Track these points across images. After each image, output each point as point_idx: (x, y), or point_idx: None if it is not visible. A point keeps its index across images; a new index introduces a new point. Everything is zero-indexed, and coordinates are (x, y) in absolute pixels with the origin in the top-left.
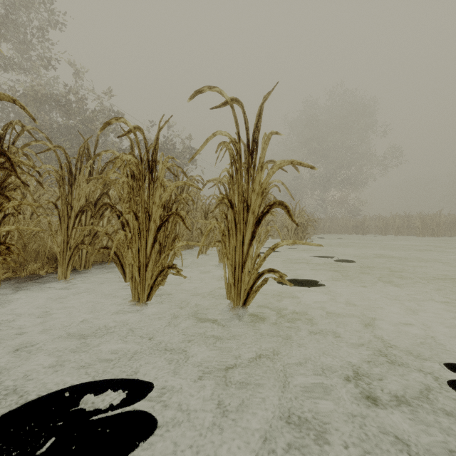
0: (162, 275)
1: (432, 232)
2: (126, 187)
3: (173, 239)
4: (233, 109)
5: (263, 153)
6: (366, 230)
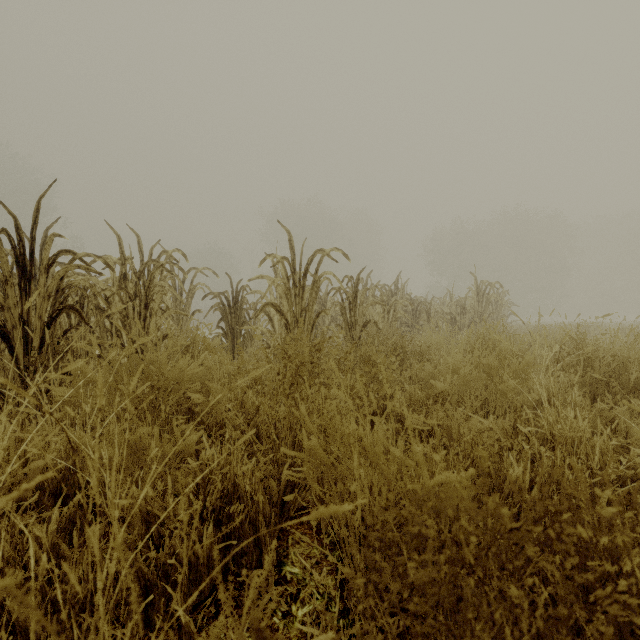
0: None
1: None
2: None
3: None
4: None
5: None
6: None
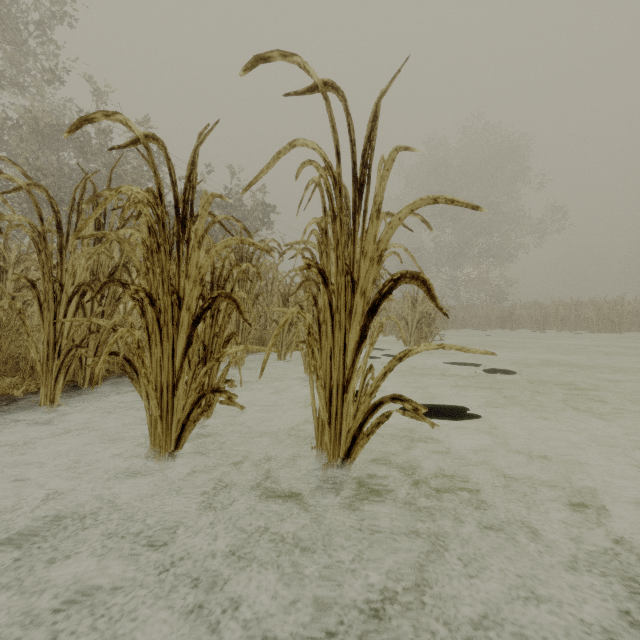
0: (209, 399)
1: (611, 326)
2: (141, 250)
3: (227, 338)
4: (327, 101)
5: (382, 186)
6: (516, 323)
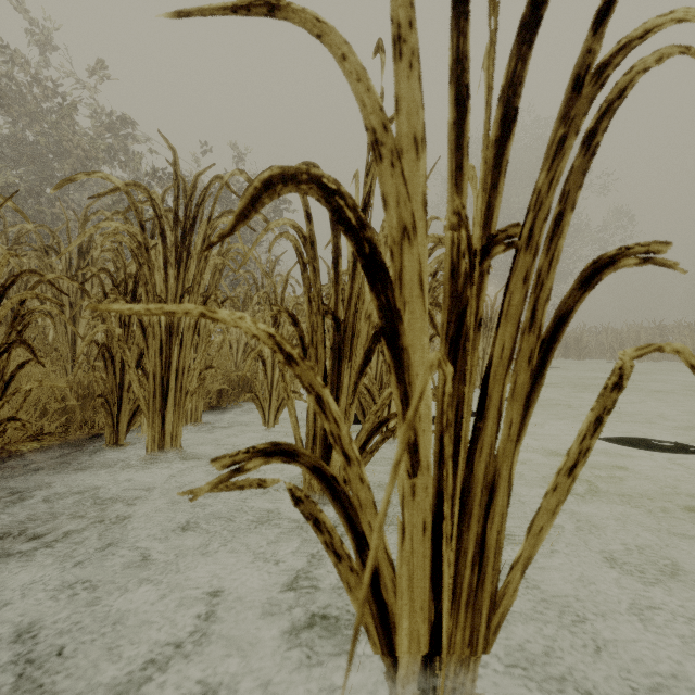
0: None
1: None
2: None
3: None
4: None
5: None
6: (584, 352)
